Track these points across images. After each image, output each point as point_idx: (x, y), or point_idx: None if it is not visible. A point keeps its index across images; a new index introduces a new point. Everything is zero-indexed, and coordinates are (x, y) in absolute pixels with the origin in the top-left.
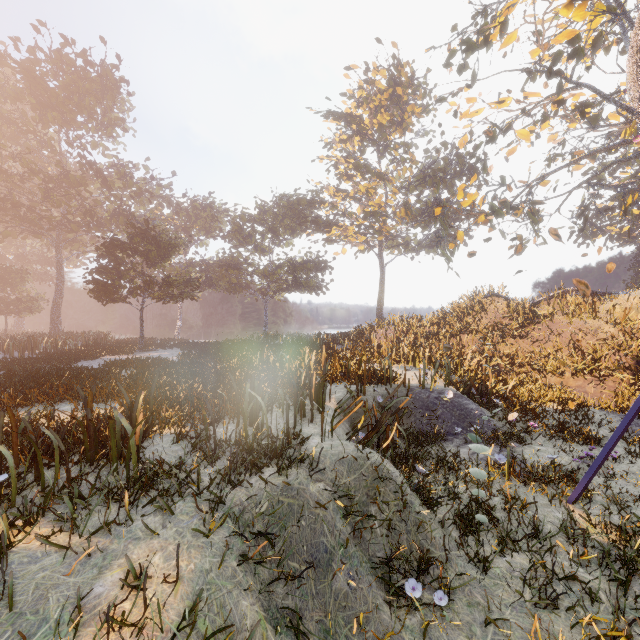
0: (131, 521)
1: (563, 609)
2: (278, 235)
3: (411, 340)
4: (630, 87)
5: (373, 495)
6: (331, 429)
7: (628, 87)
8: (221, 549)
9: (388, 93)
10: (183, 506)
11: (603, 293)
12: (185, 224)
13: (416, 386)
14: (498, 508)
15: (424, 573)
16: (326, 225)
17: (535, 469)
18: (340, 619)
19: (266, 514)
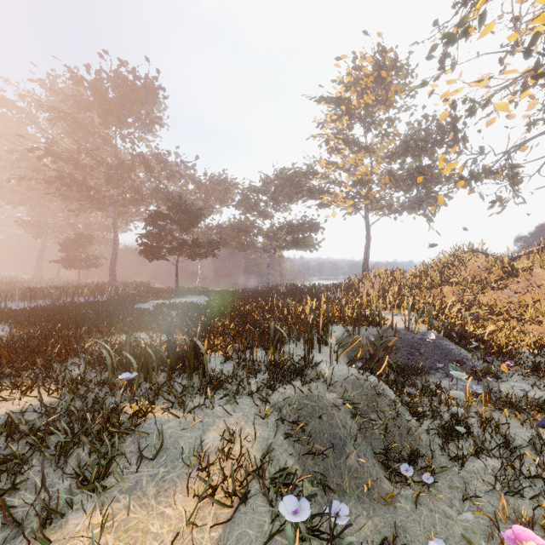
0: (212, 407)
1: (528, 498)
2: (278, 202)
3: (395, 290)
4: None
5: (372, 406)
6: (336, 357)
7: None
8: (273, 428)
9: (373, 76)
10: (243, 400)
11: None
12: (205, 196)
13: (402, 329)
14: (475, 426)
15: (414, 464)
16: (319, 193)
17: (509, 398)
18: (353, 485)
19: (296, 411)
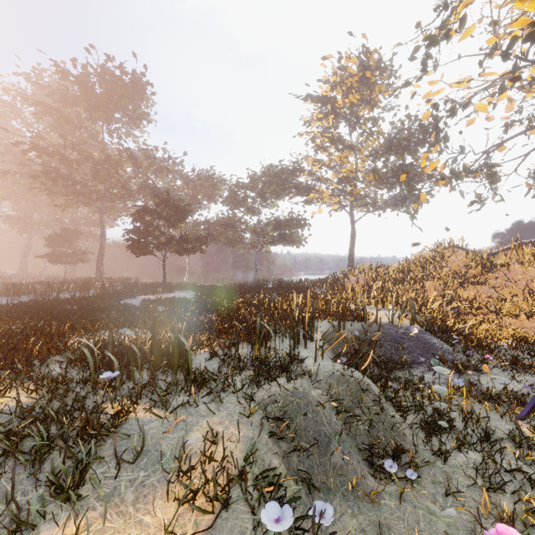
0: (196, 405)
1: (509, 491)
2: (266, 199)
3: (379, 285)
4: None
5: (357, 402)
6: (322, 353)
7: None
8: (257, 426)
9: (358, 76)
10: (227, 398)
11: None
12: (193, 192)
13: (386, 323)
14: (457, 420)
15: (398, 459)
16: (305, 190)
17: (489, 392)
18: (337, 482)
19: (281, 409)
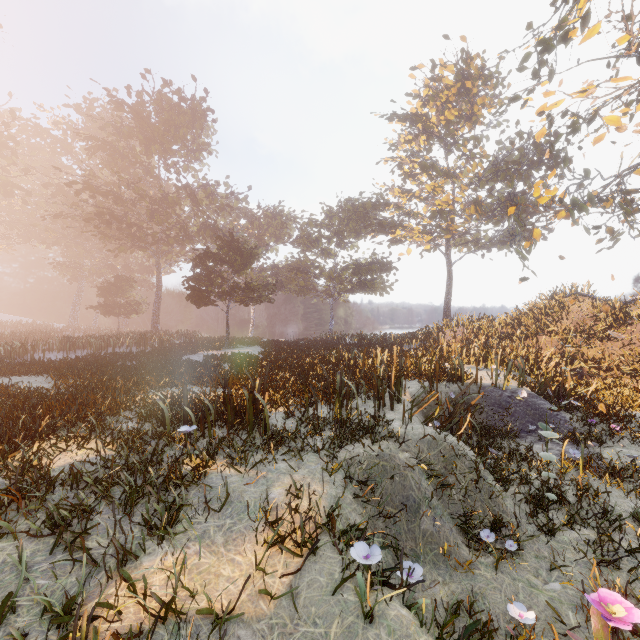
0: (276, 463)
1: (625, 571)
2: (343, 238)
3: (482, 341)
4: None
5: (450, 469)
6: (410, 415)
7: None
8: (340, 486)
9: (456, 88)
10: (308, 457)
11: None
12: (258, 232)
13: (488, 385)
14: (570, 494)
15: (496, 531)
16: (391, 227)
17: (612, 465)
18: (428, 550)
19: (365, 471)
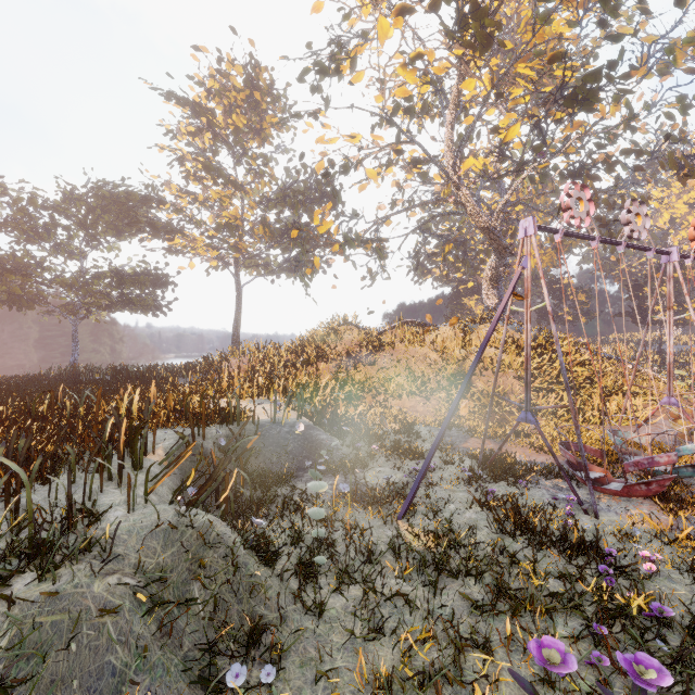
0: None
1: (388, 631)
2: (95, 234)
3: (268, 370)
4: (447, 155)
5: (197, 568)
6: (145, 492)
7: (445, 154)
8: None
9: (245, 94)
10: None
11: (430, 325)
12: None
13: (267, 421)
14: (340, 541)
15: (255, 646)
16: (167, 231)
17: (374, 492)
18: None
19: (6, 653)
